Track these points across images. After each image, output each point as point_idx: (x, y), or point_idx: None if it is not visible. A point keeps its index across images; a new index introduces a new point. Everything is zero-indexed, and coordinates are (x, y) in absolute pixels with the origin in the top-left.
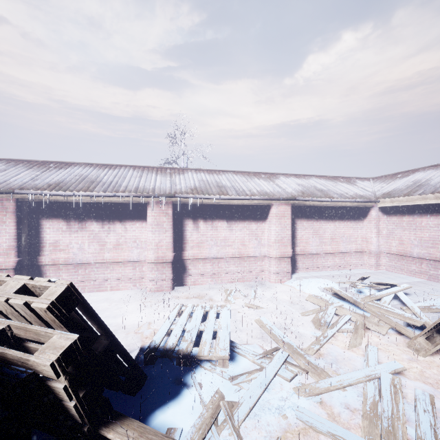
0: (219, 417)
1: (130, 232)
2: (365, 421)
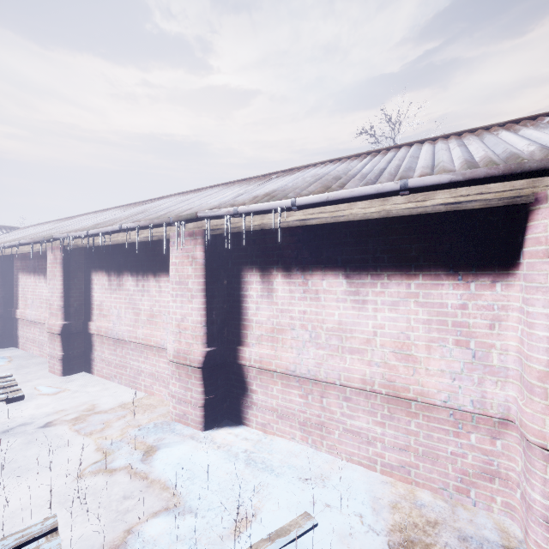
0: None
1: (165, 295)
2: None
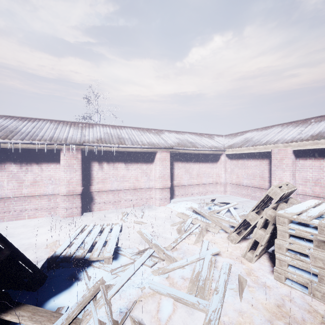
0: (97, 295)
1: (45, 172)
2: (190, 283)
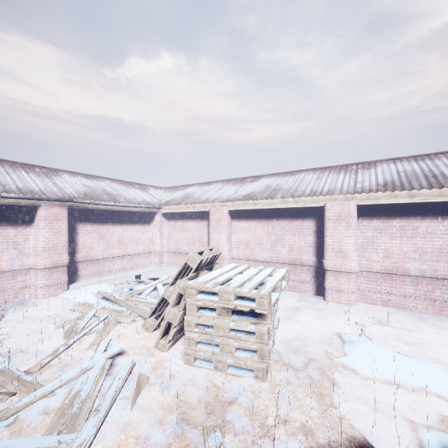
0: None
1: None
2: (56, 416)
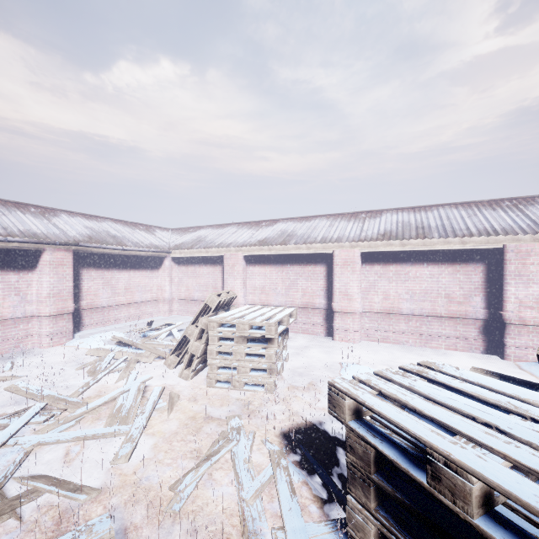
0: None
1: None
2: (109, 418)
